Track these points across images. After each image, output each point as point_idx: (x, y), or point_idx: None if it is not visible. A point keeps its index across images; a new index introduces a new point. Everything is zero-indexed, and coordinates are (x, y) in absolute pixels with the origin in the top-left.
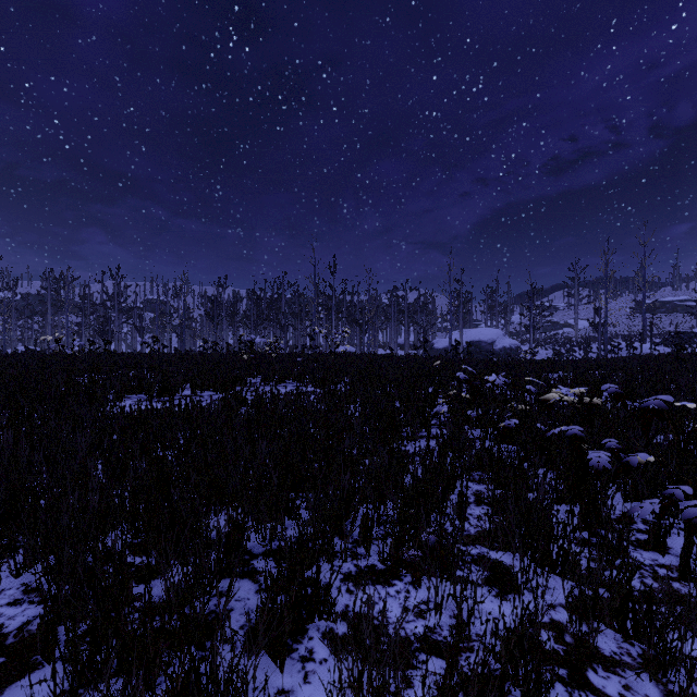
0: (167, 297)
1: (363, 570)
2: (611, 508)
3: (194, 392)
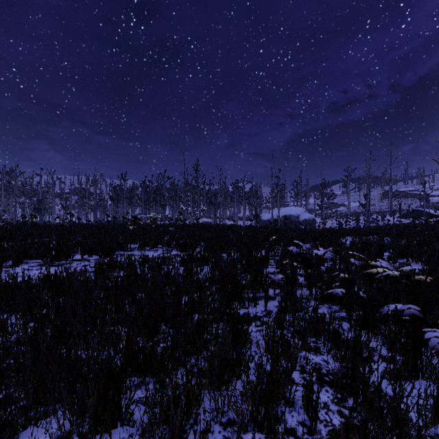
0: (86, 186)
1: None
2: None
3: (83, 257)
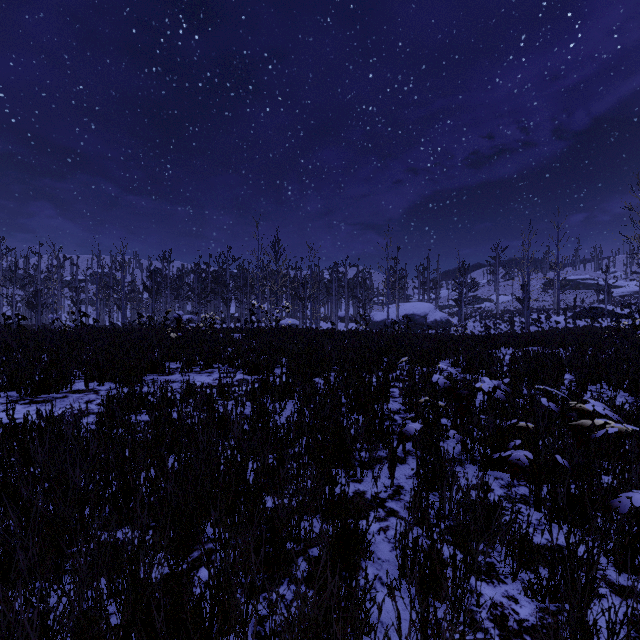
0: (110, 270)
1: None
2: None
3: (88, 386)
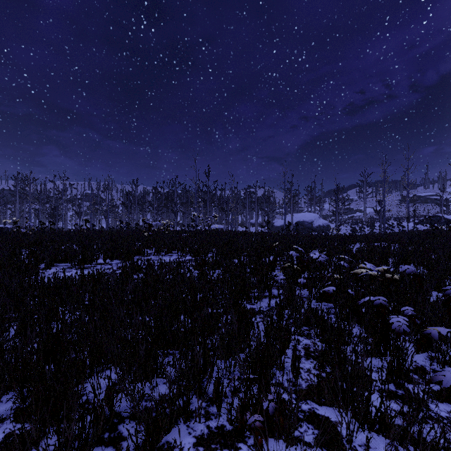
0: (98, 192)
1: (213, 431)
2: (411, 364)
3: (105, 261)
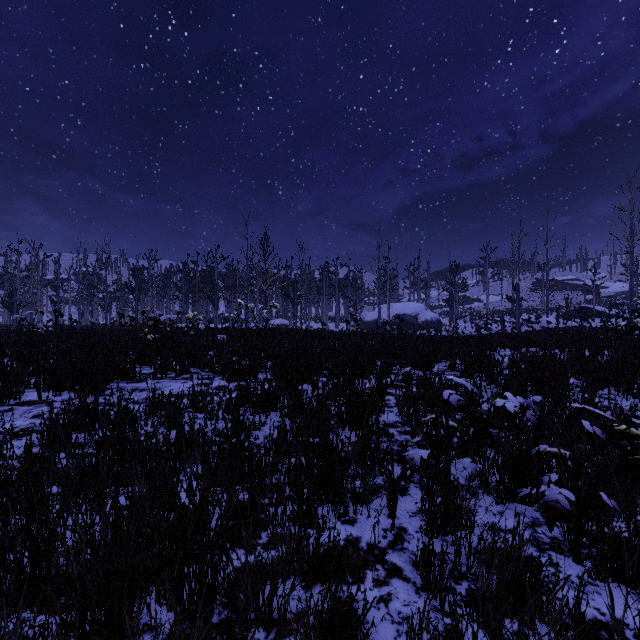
0: (94, 269)
1: None
2: None
3: (40, 397)
